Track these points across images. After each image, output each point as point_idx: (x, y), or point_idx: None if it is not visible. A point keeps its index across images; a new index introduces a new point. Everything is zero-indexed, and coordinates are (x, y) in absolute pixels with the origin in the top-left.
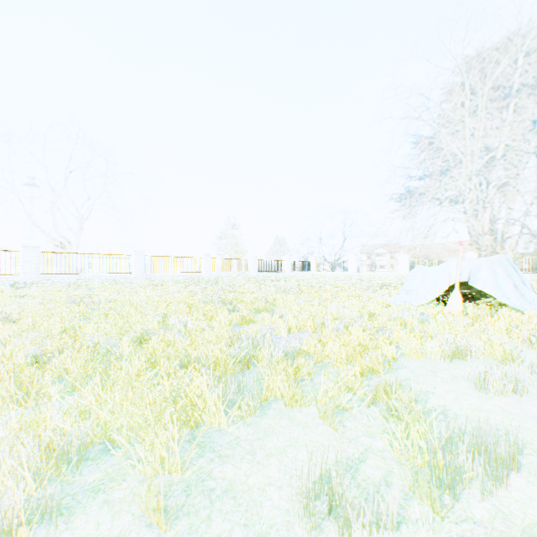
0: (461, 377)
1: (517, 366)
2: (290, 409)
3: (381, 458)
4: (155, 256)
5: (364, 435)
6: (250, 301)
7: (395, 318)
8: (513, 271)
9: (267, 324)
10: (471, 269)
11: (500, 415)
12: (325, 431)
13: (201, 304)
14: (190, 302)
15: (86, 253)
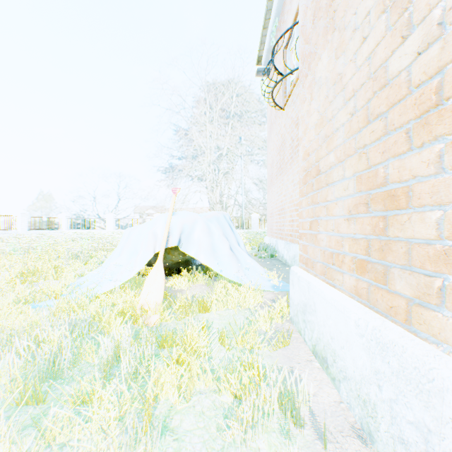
0: None
1: None
2: None
3: None
4: None
5: None
6: None
7: None
8: (230, 229)
9: None
10: (185, 228)
11: None
12: None
13: None
14: None
15: None
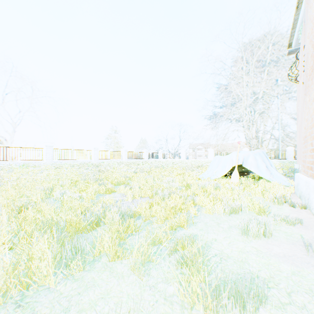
0: (234, 226)
1: (266, 216)
2: (114, 261)
3: (170, 303)
4: (60, 149)
5: (162, 282)
6: (115, 178)
7: (201, 187)
8: (265, 158)
9: (121, 193)
10: (244, 157)
11: (255, 255)
12: (134, 280)
13: (82, 181)
14: (75, 179)
15: (10, 147)
